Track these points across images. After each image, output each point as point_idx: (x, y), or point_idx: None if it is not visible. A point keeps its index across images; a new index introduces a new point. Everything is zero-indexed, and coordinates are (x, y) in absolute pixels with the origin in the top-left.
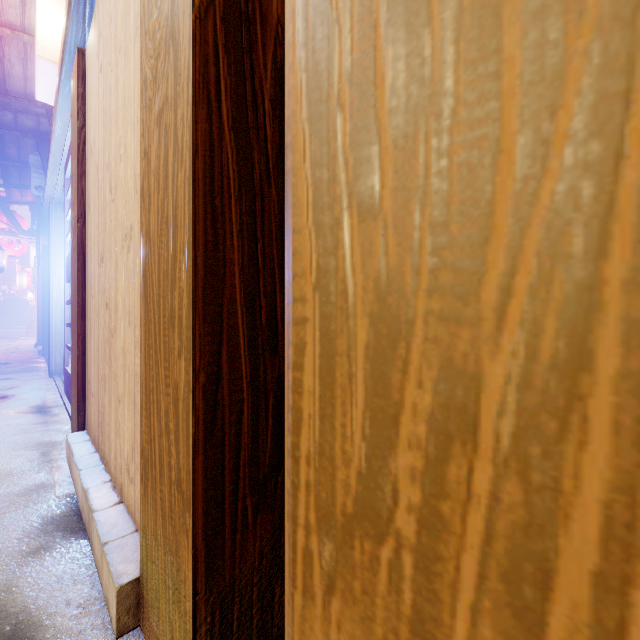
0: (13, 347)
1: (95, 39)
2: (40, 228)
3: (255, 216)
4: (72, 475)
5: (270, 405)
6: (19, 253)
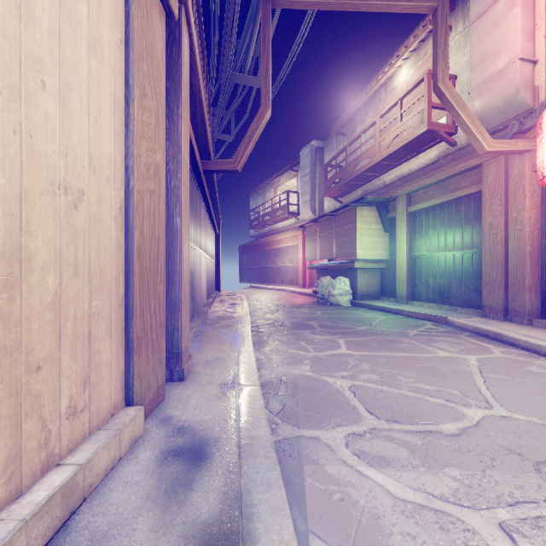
0: None
1: None
2: None
3: None
4: None
5: None
6: None
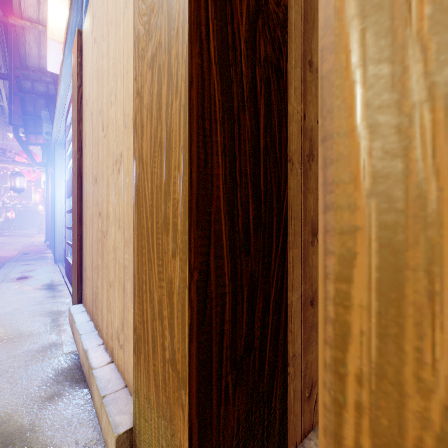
0: (30, 242)
1: (90, 21)
2: (48, 161)
3: (234, 139)
4: (74, 337)
5: (245, 297)
6: (34, 178)
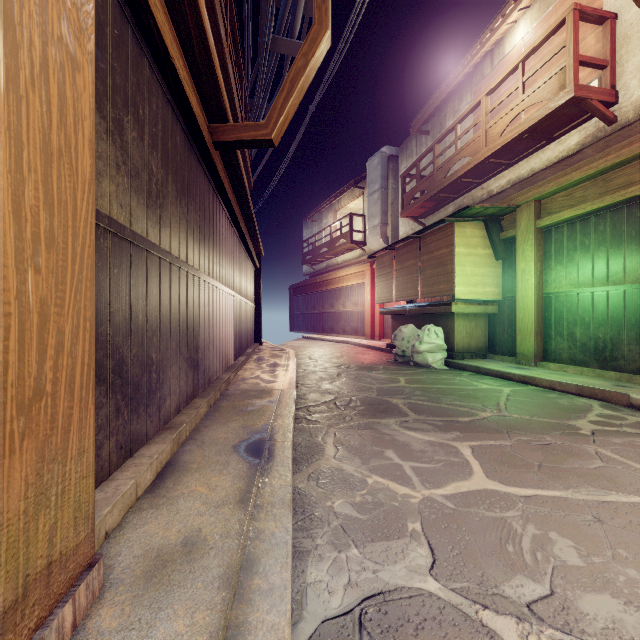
0: None
1: None
2: None
3: None
4: None
5: None
6: None
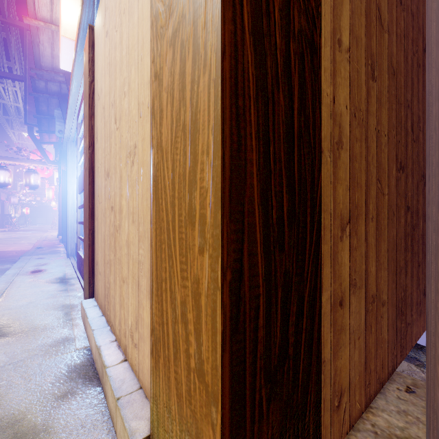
0: (44, 237)
1: (102, 14)
2: (61, 159)
3: (268, 119)
4: (86, 332)
5: (278, 299)
6: (48, 176)
